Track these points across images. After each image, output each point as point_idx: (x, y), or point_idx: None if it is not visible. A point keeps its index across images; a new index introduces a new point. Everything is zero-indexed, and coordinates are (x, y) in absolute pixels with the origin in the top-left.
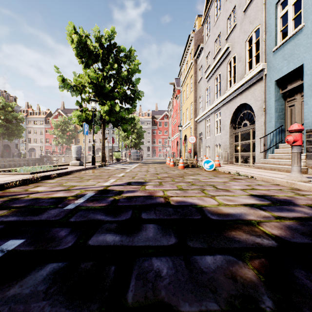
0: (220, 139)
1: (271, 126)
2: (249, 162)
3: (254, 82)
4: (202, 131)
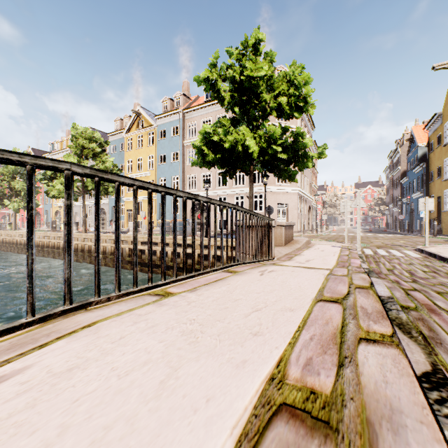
0: (92, 218)
1: (111, 218)
2: (105, 228)
3: (106, 203)
4: (78, 212)
